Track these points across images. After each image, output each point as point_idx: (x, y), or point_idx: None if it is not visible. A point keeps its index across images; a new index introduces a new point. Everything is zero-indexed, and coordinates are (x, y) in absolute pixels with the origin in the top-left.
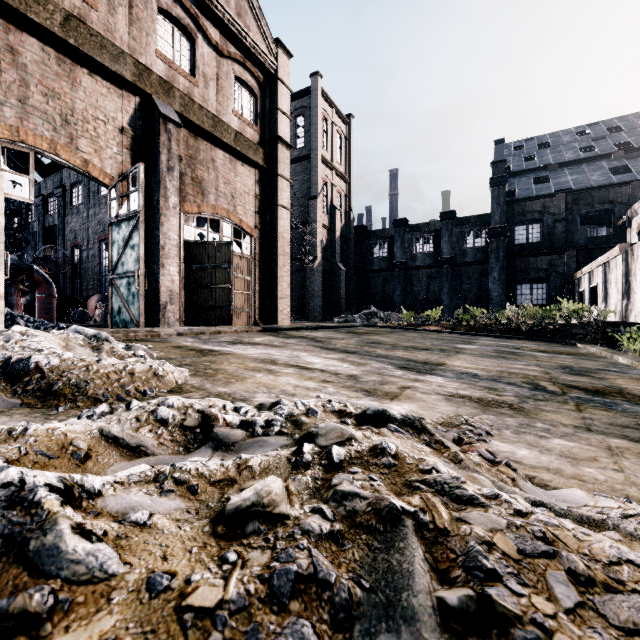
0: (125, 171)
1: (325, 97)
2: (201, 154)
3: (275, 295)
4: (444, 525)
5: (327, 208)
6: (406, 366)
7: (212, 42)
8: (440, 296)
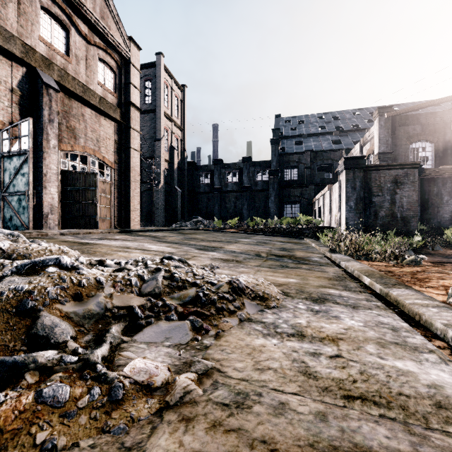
0: (14, 119)
1: (166, 70)
2: (74, 110)
3: (129, 208)
4: (171, 270)
5: (168, 148)
6: (202, 248)
7: (82, 34)
8: (242, 210)
